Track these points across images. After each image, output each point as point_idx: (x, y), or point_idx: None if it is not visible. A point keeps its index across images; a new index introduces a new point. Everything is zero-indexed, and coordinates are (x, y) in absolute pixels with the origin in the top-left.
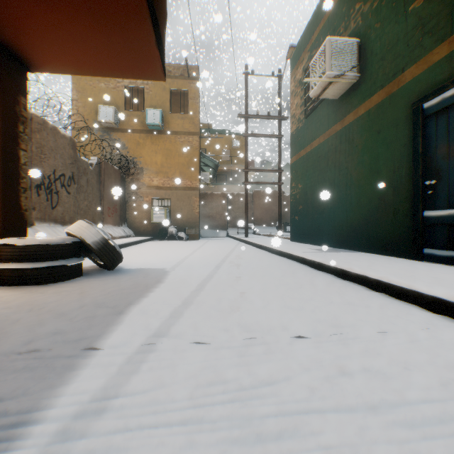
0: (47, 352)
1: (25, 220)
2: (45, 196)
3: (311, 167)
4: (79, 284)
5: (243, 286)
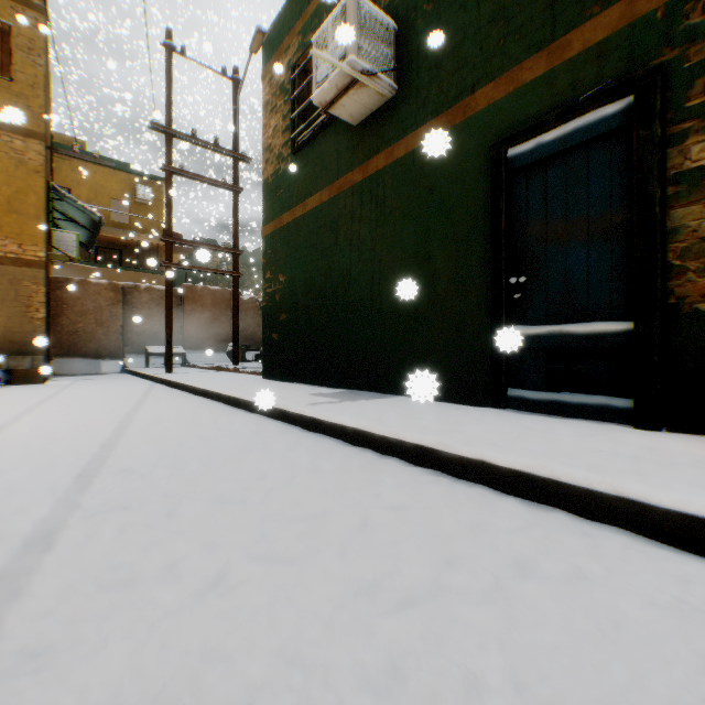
0: None
1: None
2: None
3: (305, 244)
4: None
5: (190, 570)
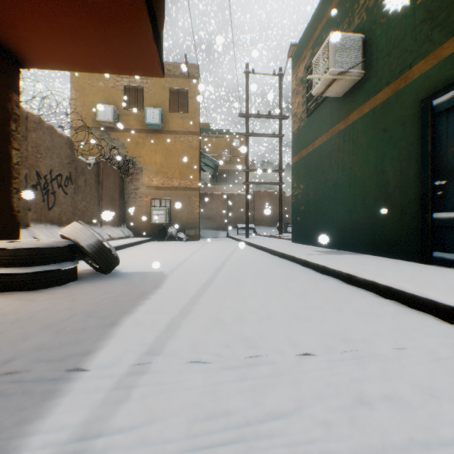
0: (27, 374)
1: (17, 222)
2: (41, 197)
3: (313, 166)
4: (72, 290)
5: (245, 292)
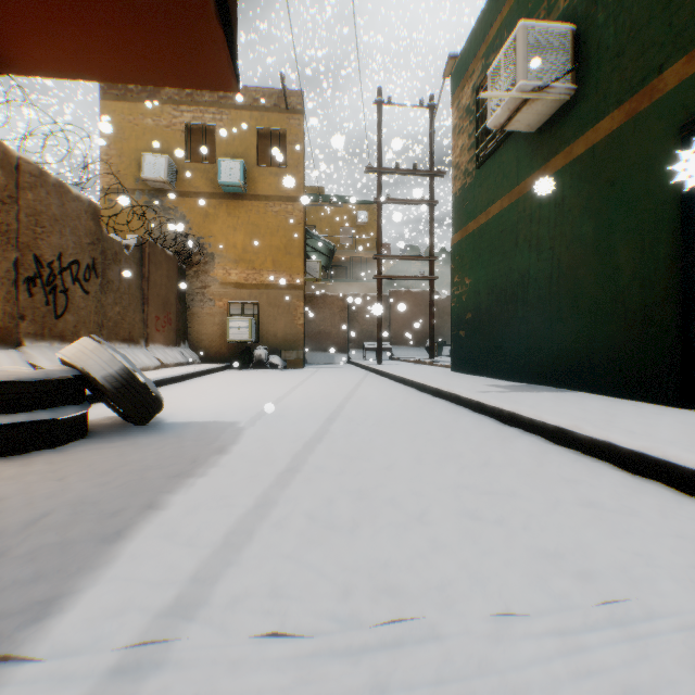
0: None
1: None
2: (44, 297)
3: (488, 248)
4: (70, 457)
5: (377, 461)
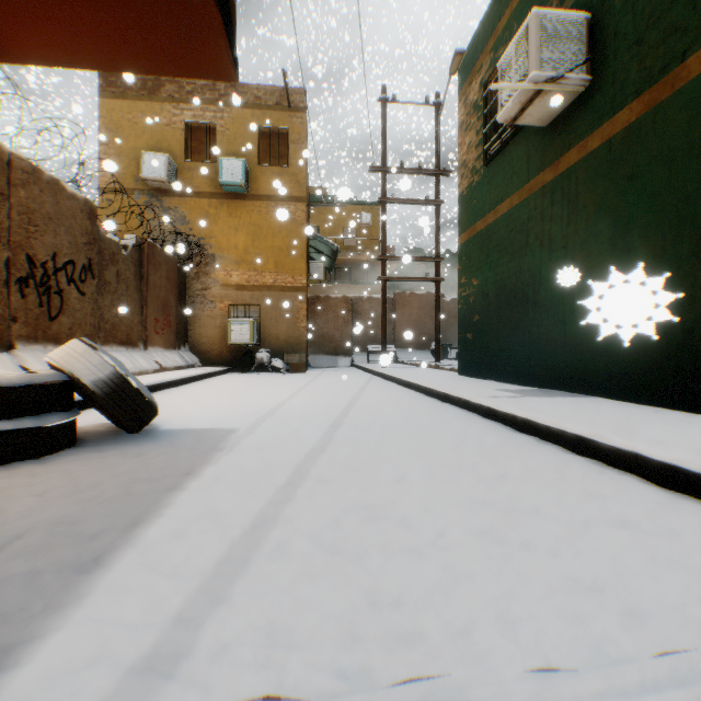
0: None
1: None
2: (37, 299)
3: (496, 248)
4: (54, 469)
5: (385, 473)
